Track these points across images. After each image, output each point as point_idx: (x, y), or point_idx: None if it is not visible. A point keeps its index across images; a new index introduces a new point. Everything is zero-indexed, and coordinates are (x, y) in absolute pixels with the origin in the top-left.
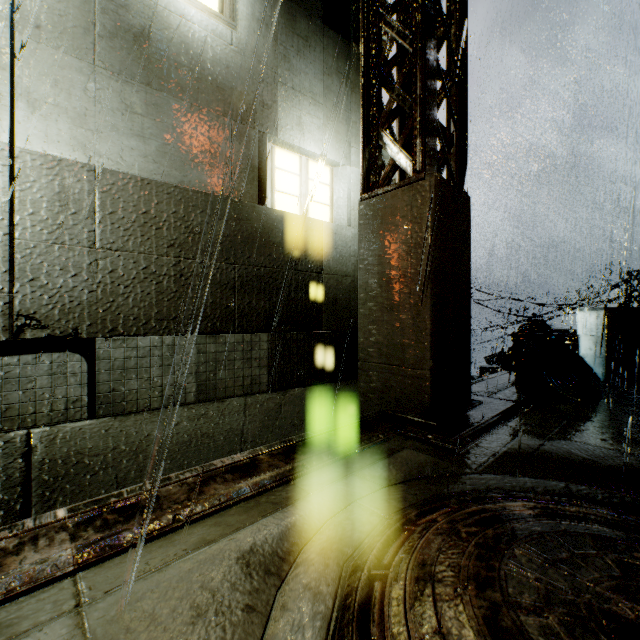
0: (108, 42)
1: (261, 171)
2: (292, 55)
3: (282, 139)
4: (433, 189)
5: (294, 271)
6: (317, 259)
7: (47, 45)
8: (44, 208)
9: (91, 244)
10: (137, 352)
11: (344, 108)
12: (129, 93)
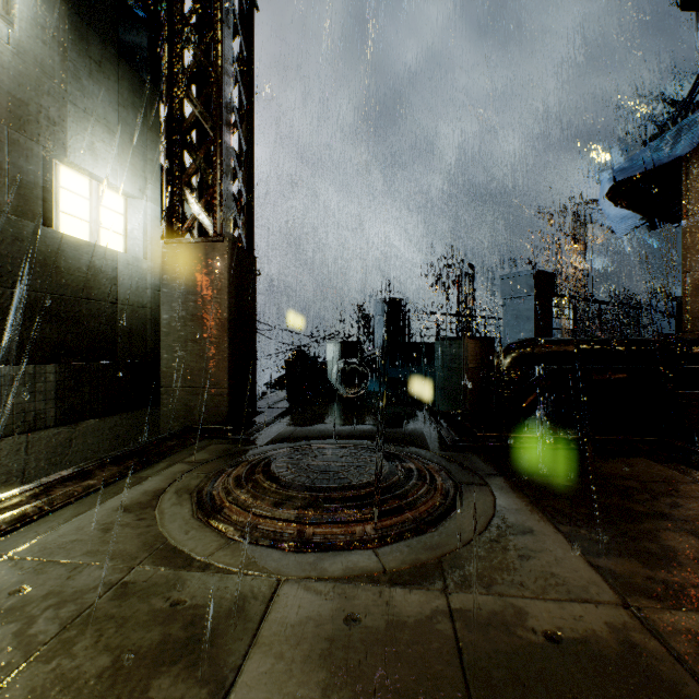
0: None
1: (47, 190)
2: (84, 76)
3: (72, 161)
4: (230, 251)
5: (86, 300)
6: (112, 289)
7: None
8: None
9: None
10: None
11: (141, 143)
12: None
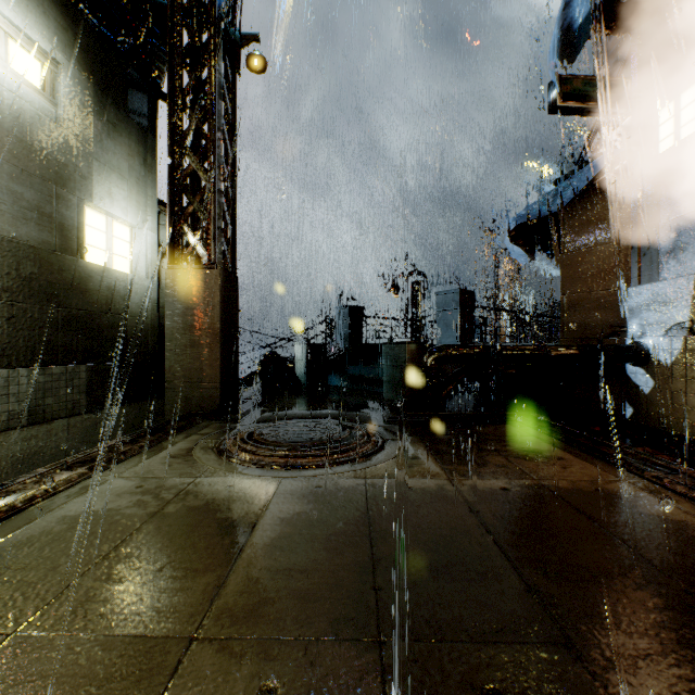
0: None
1: (80, 230)
2: (104, 137)
3: (97, 205)
4: (222, 276)
5: (106, 313)
6: (124, 304)
7: None
8: None
9: None
10: None
11: (144, 184)
12: None
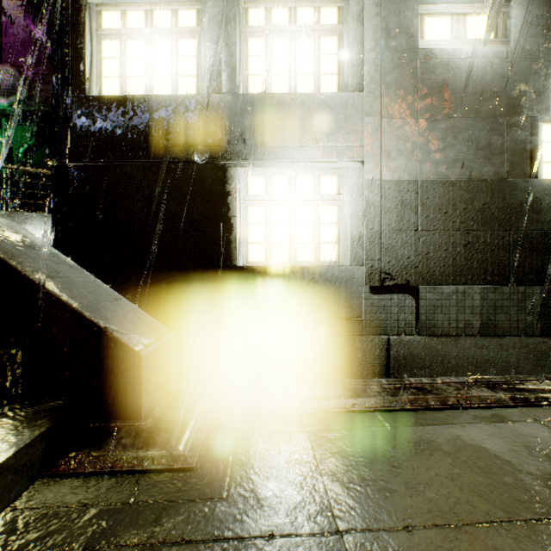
0: (424, 100)
1: (532, 150)
2: None
3: None
4: None
5: None
6: None
7: (394, 118)
8: (393, 211)
9: (415, 229)
10: (441, 296)
11: None
12: (435, 127)
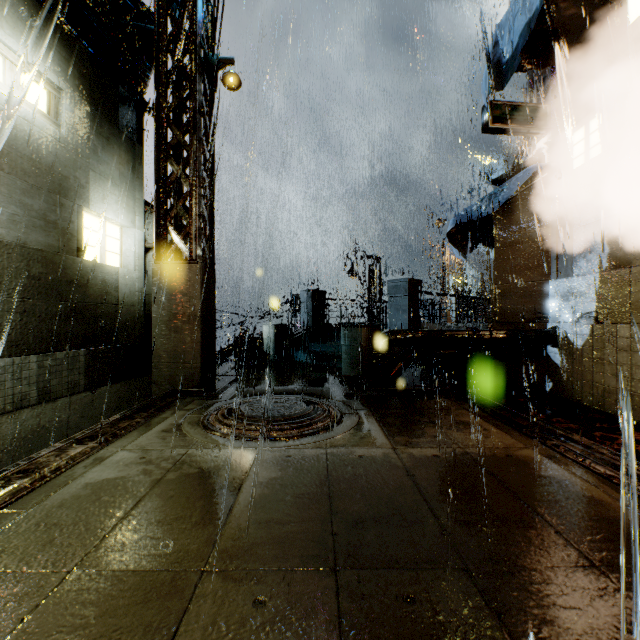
0: None
1: (79, 233)
2: (99, 150)
3: (93, 210)
4: (202, 270)
5: (101, 304)
6: (115, 295)
7: None
8: None
9: None
10: None
11: (132, 188)
12: None
